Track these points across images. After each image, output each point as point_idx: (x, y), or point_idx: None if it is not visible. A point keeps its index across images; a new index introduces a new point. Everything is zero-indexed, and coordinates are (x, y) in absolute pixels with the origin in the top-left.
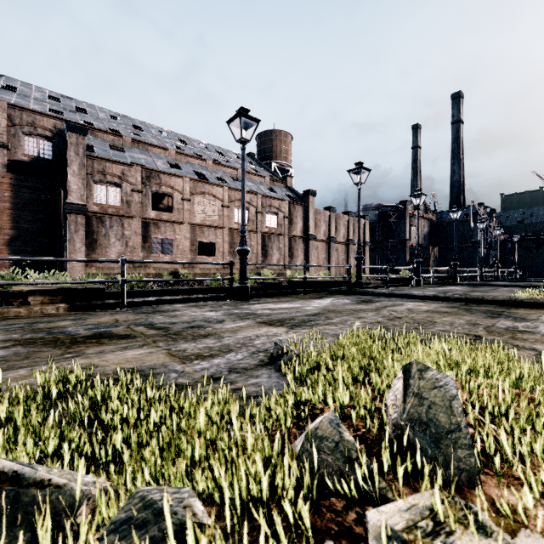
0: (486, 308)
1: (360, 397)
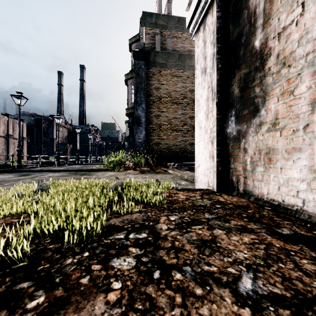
0: (83, 172)
1: (26, 194)
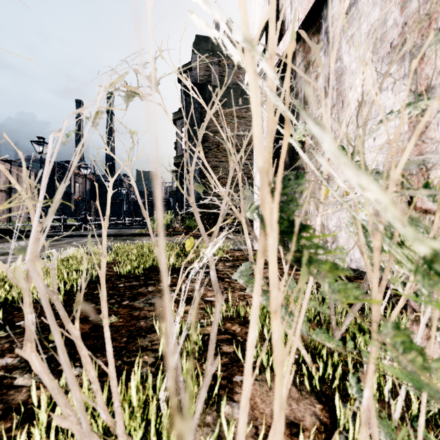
0: (123, 238)
1: None
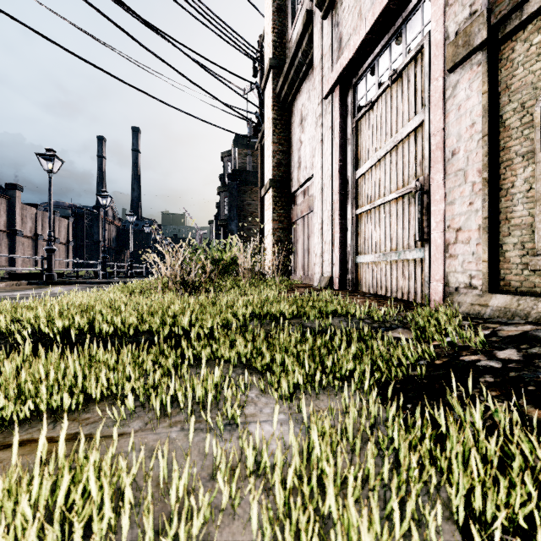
0: None
1: None
